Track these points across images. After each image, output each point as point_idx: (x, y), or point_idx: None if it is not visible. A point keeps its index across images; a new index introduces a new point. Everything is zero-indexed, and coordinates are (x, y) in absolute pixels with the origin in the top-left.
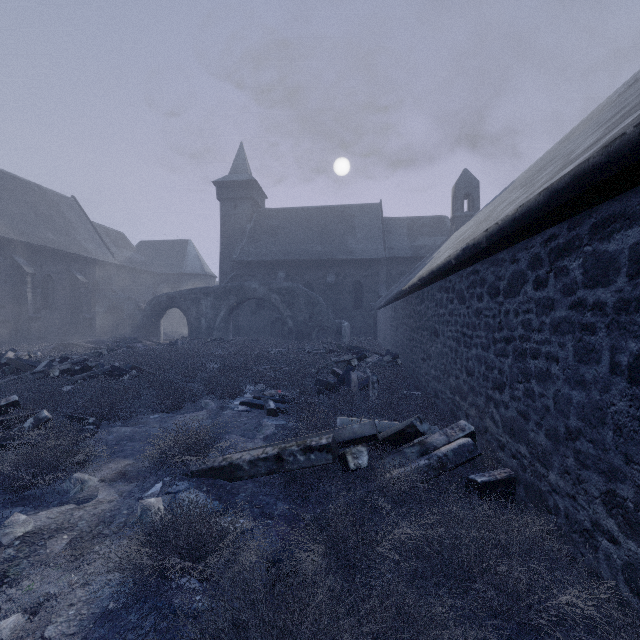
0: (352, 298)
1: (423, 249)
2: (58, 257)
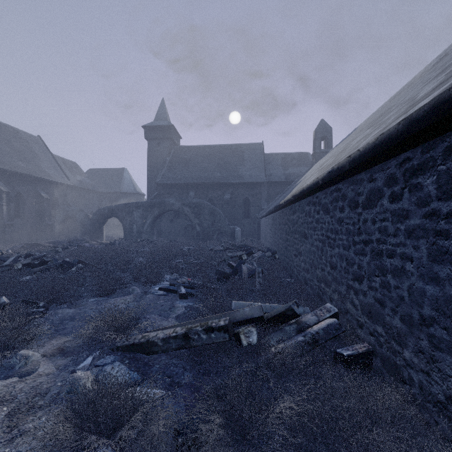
0: (242, 210)
1: (292, 176)
2: (27, 180)
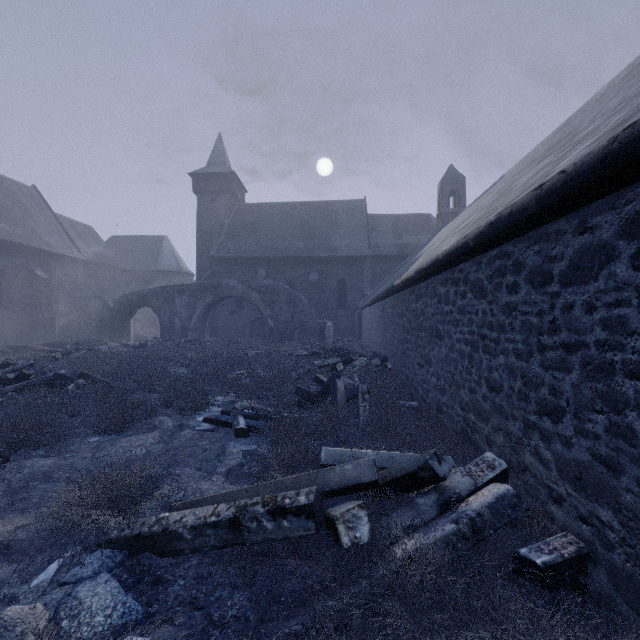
0: (336, 297)
1: (408, 247)
2: (14, 250)
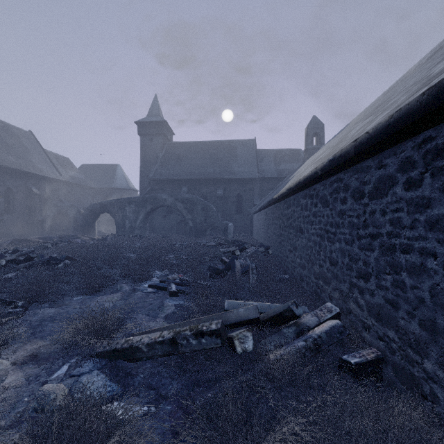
0: (235, 206)
1: (285, 172)
2: (17, 175)
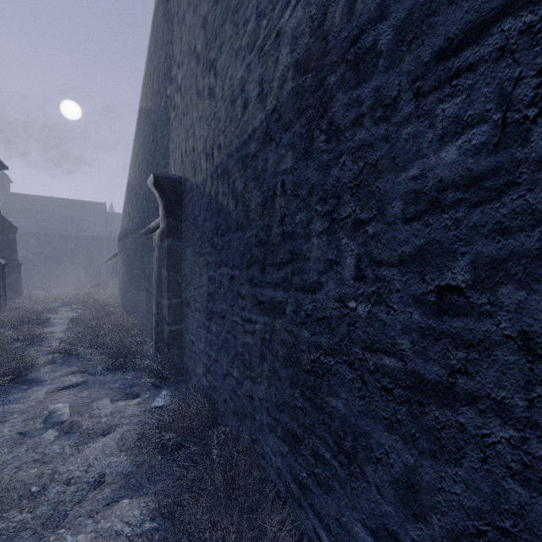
0: (86, 257)
1: None
2: None
